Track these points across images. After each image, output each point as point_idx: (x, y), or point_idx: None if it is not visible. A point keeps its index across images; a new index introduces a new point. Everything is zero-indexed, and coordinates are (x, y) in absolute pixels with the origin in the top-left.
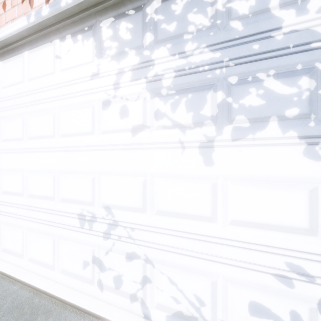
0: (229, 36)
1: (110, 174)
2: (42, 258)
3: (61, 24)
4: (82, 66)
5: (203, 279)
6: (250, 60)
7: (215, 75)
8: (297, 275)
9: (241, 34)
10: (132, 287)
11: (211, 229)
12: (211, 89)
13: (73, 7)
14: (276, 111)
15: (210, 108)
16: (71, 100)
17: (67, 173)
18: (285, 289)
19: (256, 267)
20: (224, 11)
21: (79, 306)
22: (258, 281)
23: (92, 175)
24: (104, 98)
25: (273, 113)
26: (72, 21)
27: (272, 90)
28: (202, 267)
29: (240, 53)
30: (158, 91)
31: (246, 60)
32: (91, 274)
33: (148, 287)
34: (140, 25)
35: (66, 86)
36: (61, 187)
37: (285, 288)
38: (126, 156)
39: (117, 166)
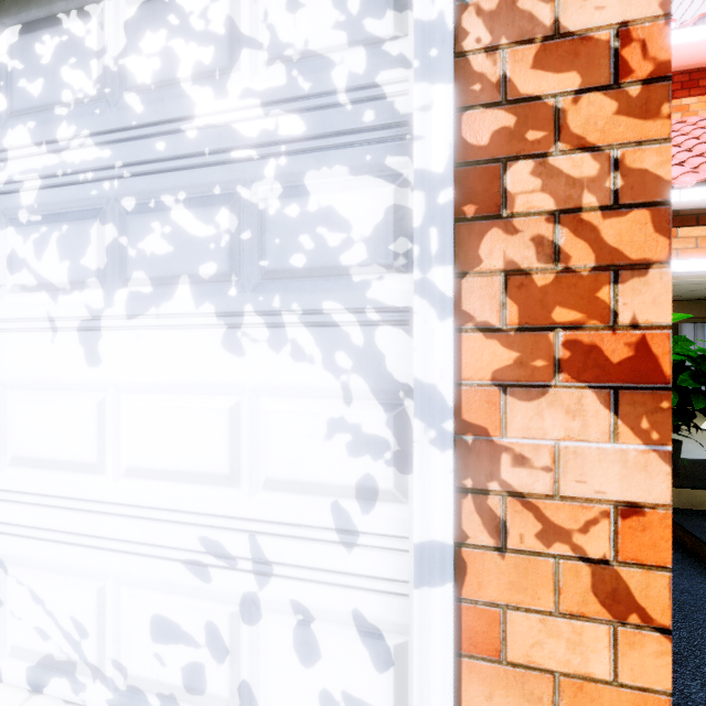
0: (123, 120)
1: None
2: None
3: None
4: None
5: (85, 586)
6: (152, 169)
7: (103, 192)
8: (214, 558)
9: (140, 119)
10: None
11: (98, 488)
12: (98, 217)
13: None
14: (187, 267)
15: (96, 254)
16: None
17: None
18: (200, 586)
19: (161, 551)
20: (117, 72)
21: None
22: (164, 577)
23: None
24: None
25: (183, 270)
26: None
27: (183, 228)
28: (83, 561)
29: (139, 156)
30: (13, 213)
31: (147, 170)
32: None
33: None
34: None
35: None
36: None
37: (199, 584)
38: None
39: None
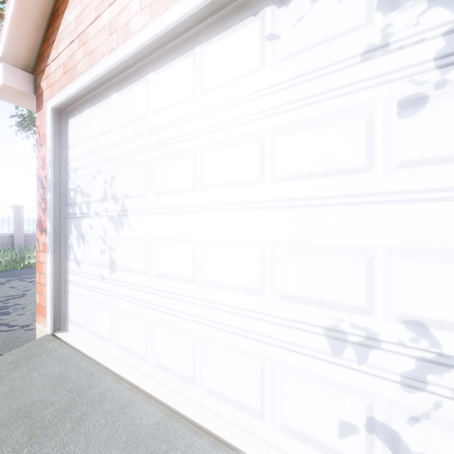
0: None
1: (425, 252)
2: (236, 394)
3: None
4: (335, 41)
5: None
6: None
7: None
8: None
9: None
10: None
11: None
12: None
13: None
14: None
15: None
16: (307, 109)
17: (297, 248)
18: None
19: None
20: None
21: None
22: None
23: (365, 253)
24: (405, 92)
25: None
26: None
27: None
28: None
29: None
30: None
31: None
32: (362, 452)
33: None
34: None
35: (294, 86)
36: (281, 274)
37: None
38: None
39: (450, 235)
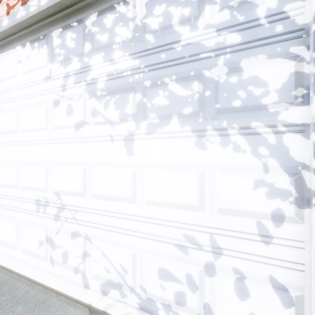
0: (145, 47)
1: (59, 164)
2: (8, 240)
3: (22, 33)
4: (38, 70)
5: (126, 251)
6: (159, 67)
7: (135, 79)
8: (190, 244)
9: (153, 45)
10: (75, 261)
11: (132, 209)
12: (132, 91)
13: (29, 19)
14: (176, 110)
15: (132, 107)
16: (30, 99)
17: (27, 164)
18: (183, 256)
19: (163, 239)
20: (141, 26)
21: (31, 278)
22: (165, 251)
23: (45, 165)
24: (55, 98)
25: (174, 111)
26: (31, 31)
27: (174, 92)
28: (126, 241)
29: (152, 61)
30: (94, 92)
31: (156, 67)
32: (45, 252)
33: (87, 261)
34: (81, 36)
35: (26, 87)
36: (22, 177)
37: (182, 255)
38: (71, 148)
39: (64, 157)
